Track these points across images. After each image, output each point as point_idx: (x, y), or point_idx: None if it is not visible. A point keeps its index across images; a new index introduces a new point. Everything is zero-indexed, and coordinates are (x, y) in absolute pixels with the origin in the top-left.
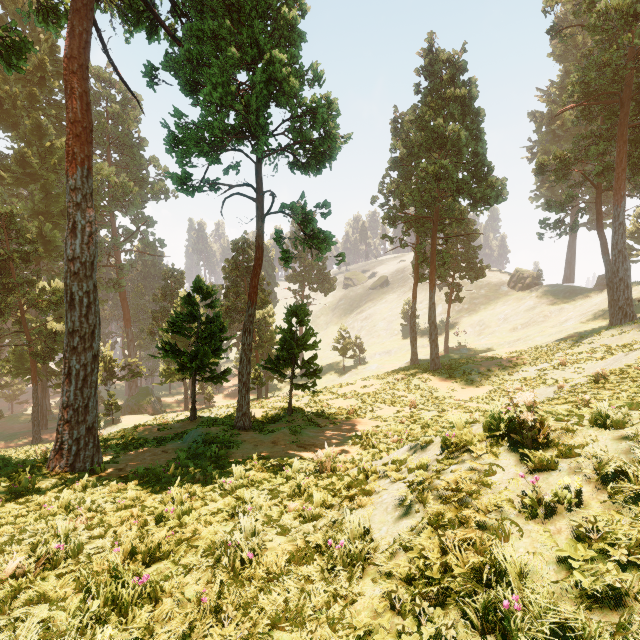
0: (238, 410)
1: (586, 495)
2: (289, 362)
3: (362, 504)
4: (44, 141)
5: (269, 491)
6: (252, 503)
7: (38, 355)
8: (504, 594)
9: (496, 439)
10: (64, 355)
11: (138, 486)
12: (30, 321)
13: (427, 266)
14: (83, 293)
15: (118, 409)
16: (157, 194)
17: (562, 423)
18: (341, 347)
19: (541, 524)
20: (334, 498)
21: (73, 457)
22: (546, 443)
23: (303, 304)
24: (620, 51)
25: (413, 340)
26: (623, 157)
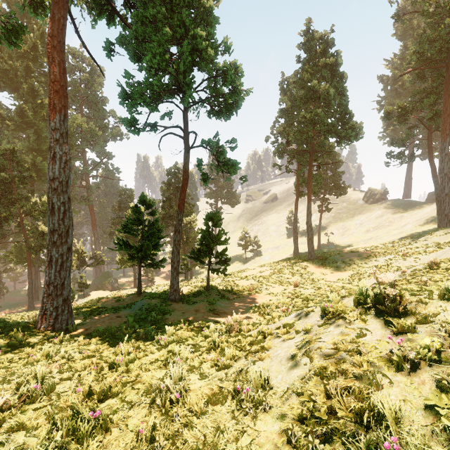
0: (171, 287)
1: (443, 353)
2: (207, 253)
3: (262, 357)
4: (36, 99)
5: (192, 346)
6: (180, 355)
7: (32, 248)
8: (383, 435)
9: (364, 309)
10: (47, 247)
11: (98, 341)
12: (26, 225)
13: (305, 186)
14: (60, 203)
15: (87, 287)
16: (115, 136)
17: (416, 297)
18: (244, 244)
19: (407, 376)
20: (240, 352)
21: (53, 320)
22: (405, 312)
23: (217, 212)
24: (446, 29)
25: (295, 238)
26: (448, 106)
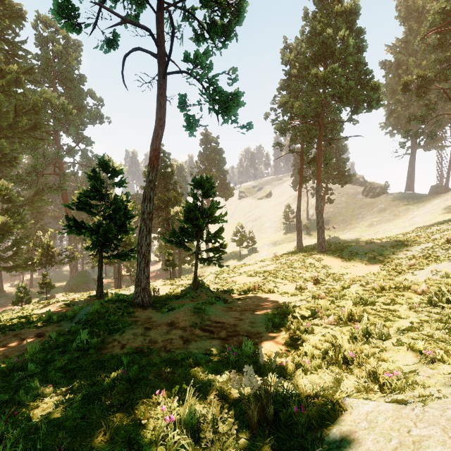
0: (136, 285)
1: None
2: (194, 234)
3: None
4: None
5: None
6: None
7: None
8: None
9: None
10: None
11: None
12: None
13: (313, 166)
14: None
15: (51, 287)
16: (93, 118)
17: None
18: (238, 239)
19: None
20: None
21: None
22: None
23: (208, 176)
24: None
25: (299, 230)
26: None
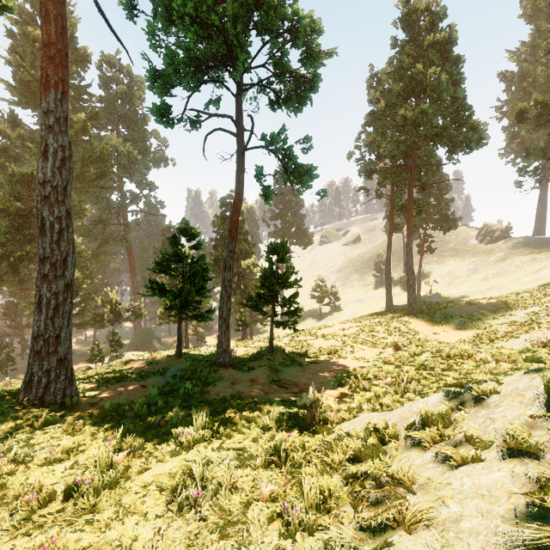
0: (218, 346)
1: None
2: (270, 299)
3: (406, 519)
4: None
5: (237, 450)
6: (207, 474)
7: None
8: None
9: None
10: (36, 283)
11: (93, 427)
12: None
13: (403, 214)
14: (54, 218)
15: (121, 346)
16: (158, 162)
17: None
18: (318, 295)
19: None
20: (333, 475)
21: (43, 389)
22: None
23: (284, 242)
24: None
25: (388, 287)
26: None
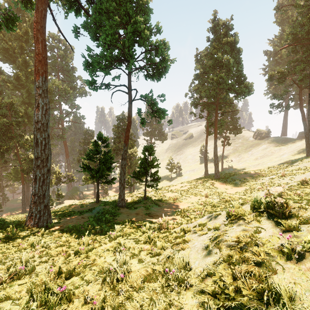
0: (119, 197)
1: None
2: (144, 174)
3: (183, 247)
4: (28, 69)
5: (134, 239)
6: (124, 245)
7: (24, 171)
8: None
9: (258, 213)
10: (33, 169)
11: (68, 235)
12: (21, 154)
13: (213, 127)
14: (42, 138)
15: (62, 197)
16: (81, 94)
17: (298, 204)
18: (170, 167)
19: (295, 264)
20: (168, 243)
21: (37, 220)
22: (290, 215)
23: (151, 145)
24: None
25: (206, 164)
26: None
